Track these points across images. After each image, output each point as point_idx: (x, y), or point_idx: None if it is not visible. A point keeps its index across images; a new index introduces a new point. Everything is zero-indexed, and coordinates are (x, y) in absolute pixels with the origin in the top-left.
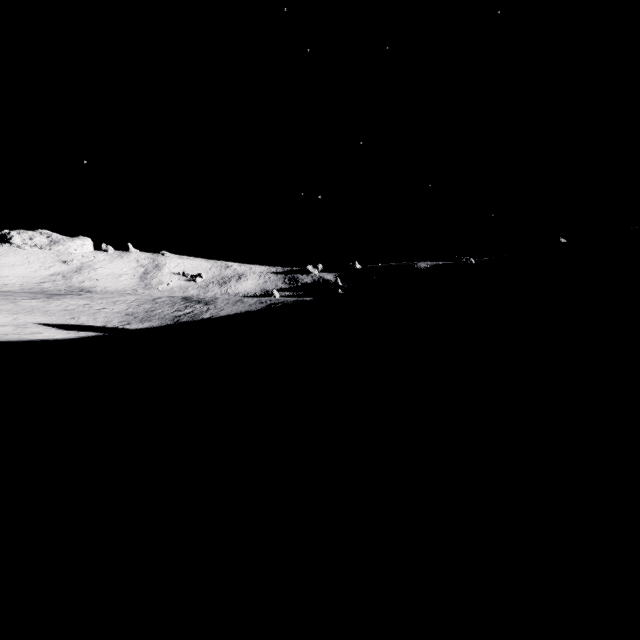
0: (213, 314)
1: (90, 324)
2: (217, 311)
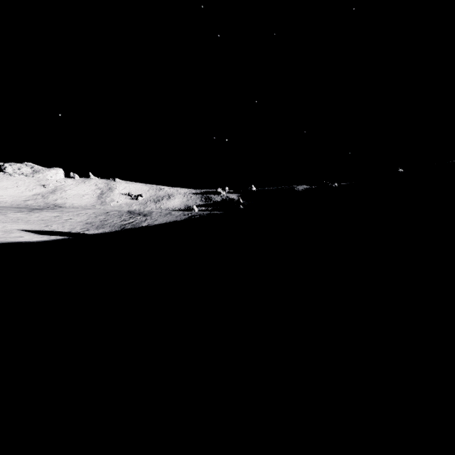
0: (149, 223)
1: (59, 230)
2: (152, 221)
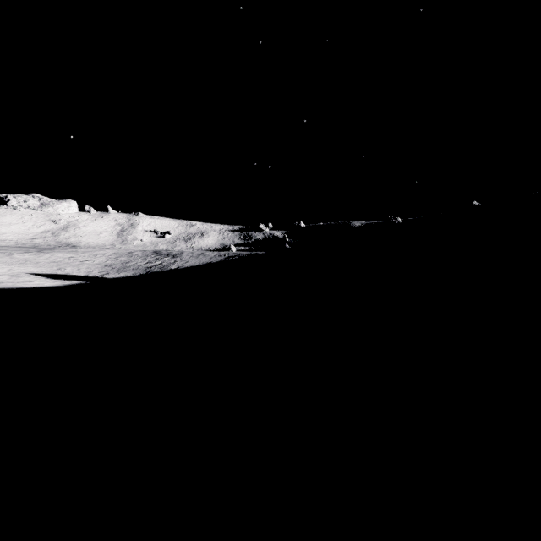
0: (179, 265)
1: (74, 274)
2: (183, 263)
